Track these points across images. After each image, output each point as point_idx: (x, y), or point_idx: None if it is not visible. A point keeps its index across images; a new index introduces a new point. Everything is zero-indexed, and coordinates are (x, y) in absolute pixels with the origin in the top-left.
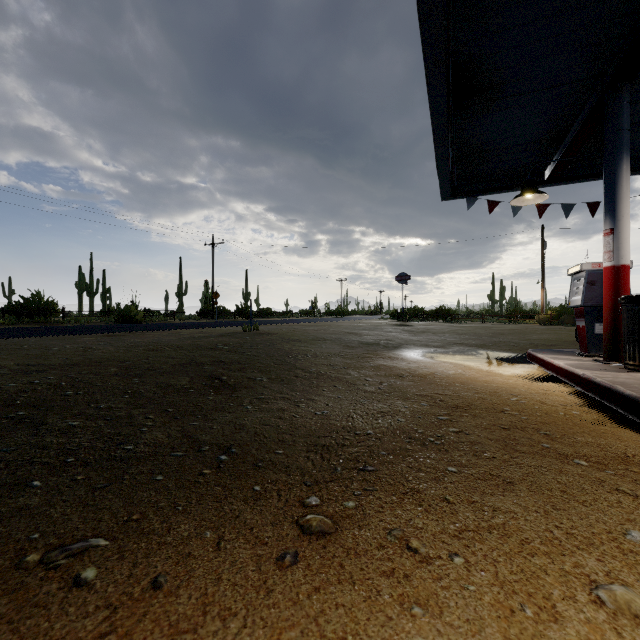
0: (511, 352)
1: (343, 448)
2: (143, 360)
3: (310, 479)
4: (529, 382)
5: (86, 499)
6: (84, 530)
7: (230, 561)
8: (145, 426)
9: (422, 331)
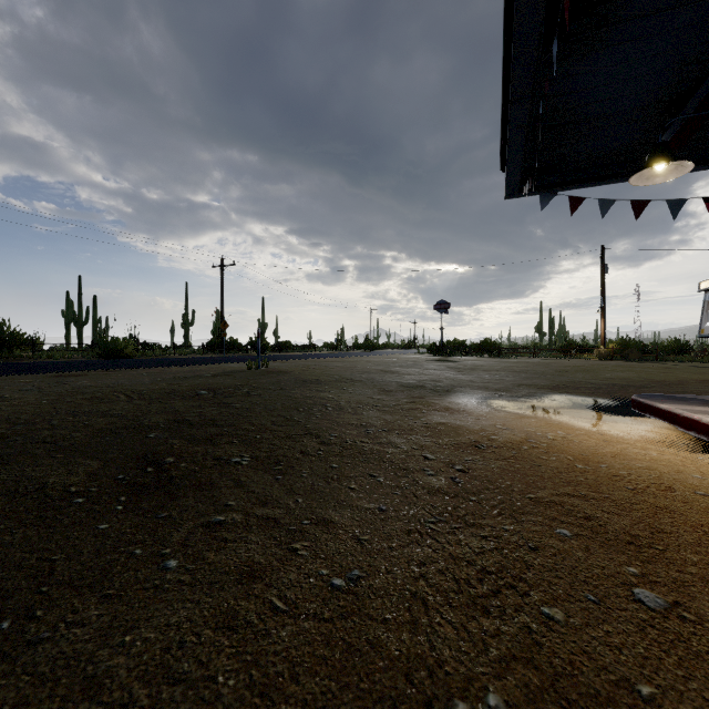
0: (599, 397)
1: None
2: (55, 421)
3: None
4: (682, 455)
5: None
6: None
7: None
8: None
9: (470, 368)
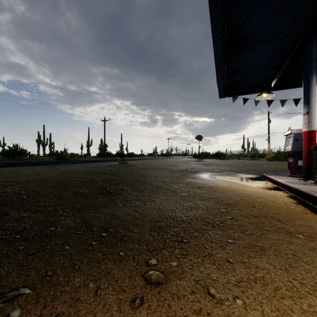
0: (254, 174)
1: (170, 228)
2: (66, 179)
3: (151, 247)
4: (265, 190)
5: (22, 261)
6: (18, 282)
7: (102, 304)
8: (62, 216)
9: (209, 164)
